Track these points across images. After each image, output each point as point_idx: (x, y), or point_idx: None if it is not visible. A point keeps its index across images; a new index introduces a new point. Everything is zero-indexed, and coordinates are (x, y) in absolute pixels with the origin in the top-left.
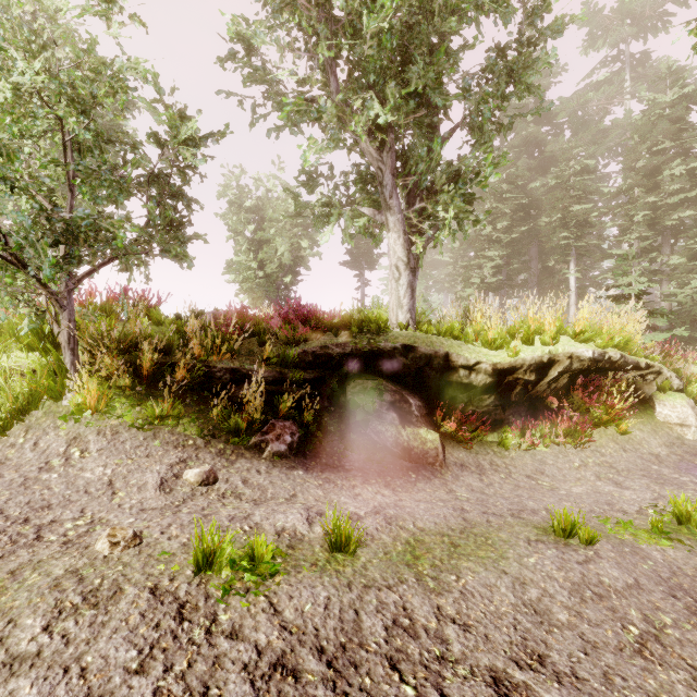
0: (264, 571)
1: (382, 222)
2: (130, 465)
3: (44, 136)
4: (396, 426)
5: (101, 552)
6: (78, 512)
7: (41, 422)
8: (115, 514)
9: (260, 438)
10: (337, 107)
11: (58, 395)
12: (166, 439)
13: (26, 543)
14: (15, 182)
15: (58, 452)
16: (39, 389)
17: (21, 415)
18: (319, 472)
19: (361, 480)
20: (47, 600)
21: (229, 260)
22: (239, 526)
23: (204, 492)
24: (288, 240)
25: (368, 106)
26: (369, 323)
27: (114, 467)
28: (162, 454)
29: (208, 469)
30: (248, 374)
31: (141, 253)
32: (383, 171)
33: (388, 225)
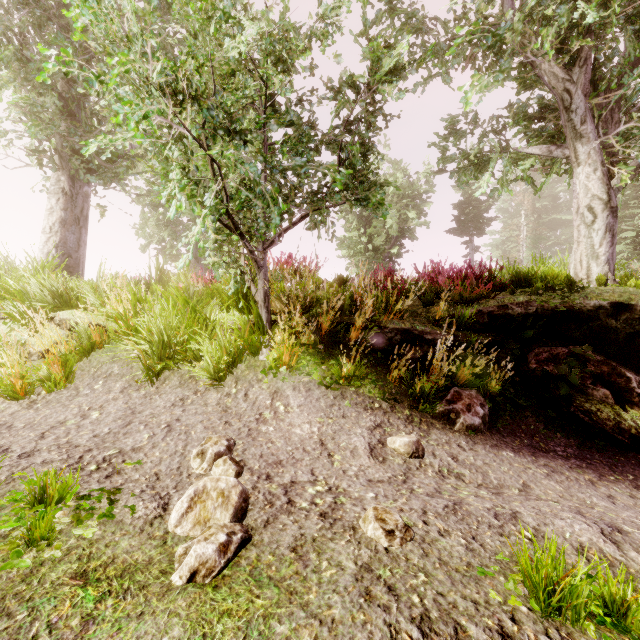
0: (639, 633)
1: (565, 157)
2: (332, 425)
3: (248, 108)
4: (611, 406)
5: (377, 541)
6: (309, 474)
7: (246, 374)
8: (346, 482)
9: (447, 407)
10: (524, 20)
11: (255, 351)
12: (353, 400)
13: (282, 507)
14: (222, 159)
15: (265, 405)
16: (244, 344)
17: (230, 367)
18: (531, 455)
19: (593, 474)
20: (375, 621)
21: (338, 238)
22: (514, 529)
23: (418, 467)
24: (396, 212)
25: (560, 12)
26: (552, 279)
27: (319, 426)
28: (356, 416)
29: (415, 440)
30: (420, 335)
31: (336, 205)
32: (572, 92)
33: (577, 159)
